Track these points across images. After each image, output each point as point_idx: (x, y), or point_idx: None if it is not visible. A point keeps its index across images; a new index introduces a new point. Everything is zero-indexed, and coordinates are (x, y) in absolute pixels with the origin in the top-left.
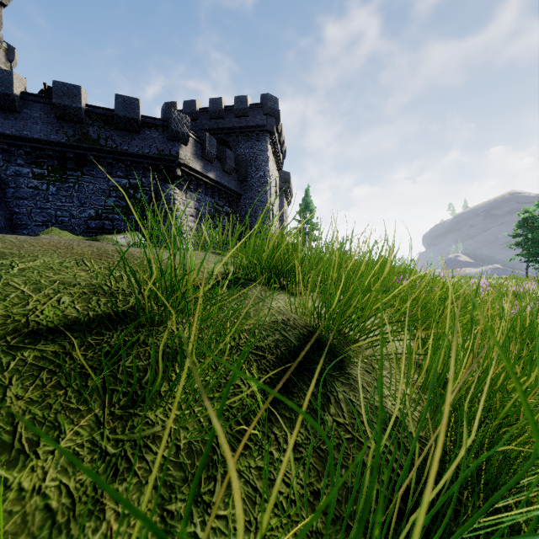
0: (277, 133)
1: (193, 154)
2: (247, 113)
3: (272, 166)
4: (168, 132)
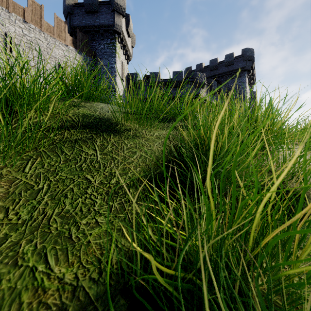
0: (251, 69)
1: (206, 92)
2: (232, 62)
3: (248, 90)
4: (194, 84)
